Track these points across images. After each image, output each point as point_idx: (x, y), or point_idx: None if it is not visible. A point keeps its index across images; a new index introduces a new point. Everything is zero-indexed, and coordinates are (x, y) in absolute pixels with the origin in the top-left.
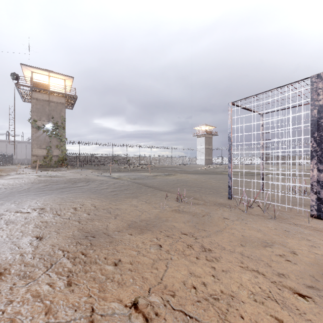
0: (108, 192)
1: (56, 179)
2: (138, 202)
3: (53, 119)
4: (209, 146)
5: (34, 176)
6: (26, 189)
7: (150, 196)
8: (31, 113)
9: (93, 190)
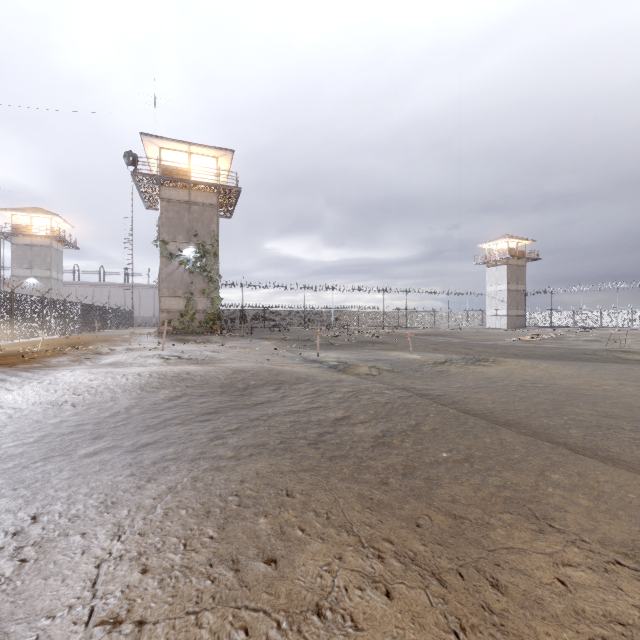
0: (368, 448)
1: (201, 374)
2: (610, 578)
3: (197, 238)
4: (517, 286)
5: (155, 359)
6: (121, 412)
7: (584, 499)
8: (159, 229)
9: (307, 425)
